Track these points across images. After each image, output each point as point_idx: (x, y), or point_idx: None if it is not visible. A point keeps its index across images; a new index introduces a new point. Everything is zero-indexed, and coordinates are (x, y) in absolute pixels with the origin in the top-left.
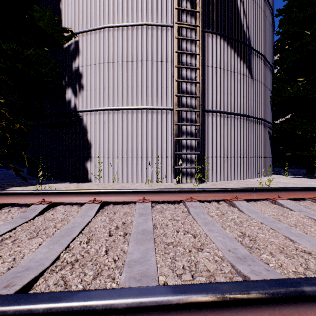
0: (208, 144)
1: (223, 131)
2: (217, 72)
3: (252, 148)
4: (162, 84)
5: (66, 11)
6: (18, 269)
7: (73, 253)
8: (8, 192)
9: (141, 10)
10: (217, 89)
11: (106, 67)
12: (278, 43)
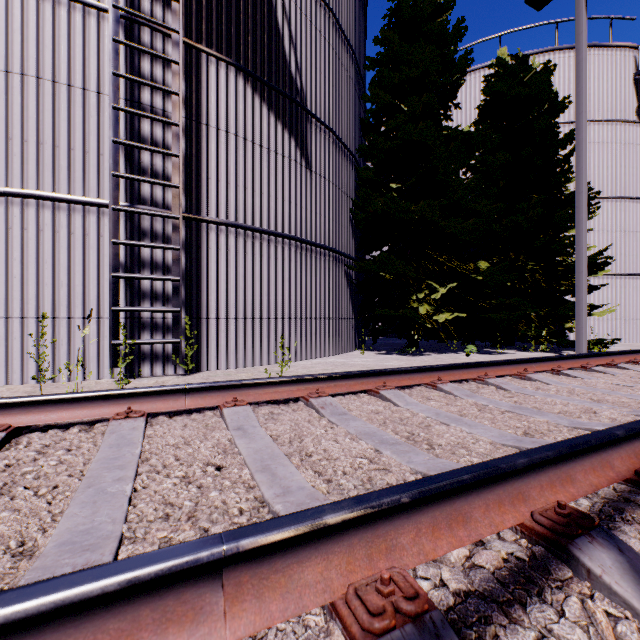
0: (207, 292)
1: (244, 265)
2: (229, 142)
3: (310, 302)
4: (85, 144)
5: None
6: None
7: None
8: None
9: None
10: (229, 177)
11: None
12: (369, 117)
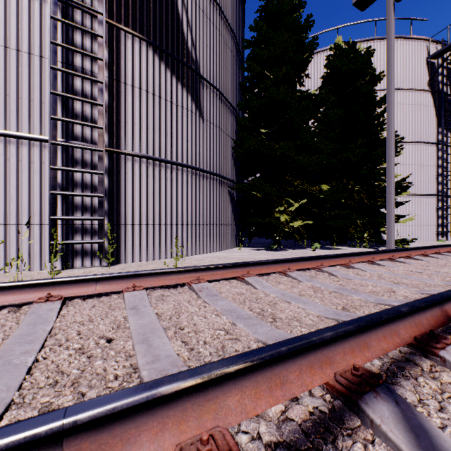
0: (125, 205)
1: (153, 186)
2: (141, 96)
3: (202, 212)
4: (30, 94)
5: None
6: None
7: None
8: None
9: None
10: (141, 121)
11: None
12: (246, 82)
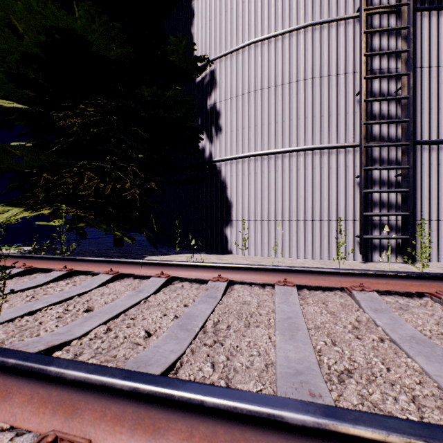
0: (421, 199)
1: None
2: (439, 74)
3: None
4: (337, 110)
5: (199, 35)
6: (287, 370)
7: (330, 357)
8: (177, 263)
9: (304, 6)
10: (439, 103)
11: (253, 98)
12: None
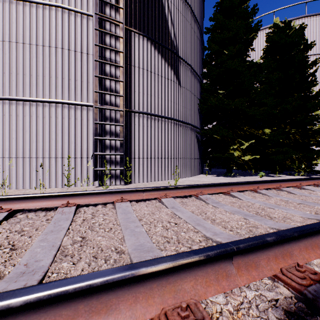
0: (134, 145)
1: (150, 132)
2: (144, 73)
3: (180, 150)
4: (82, 78)
5: None
6: None
7: None
8: None
9: None
10: (144, 90)
11: (7, 47)
12: (206, 58)
